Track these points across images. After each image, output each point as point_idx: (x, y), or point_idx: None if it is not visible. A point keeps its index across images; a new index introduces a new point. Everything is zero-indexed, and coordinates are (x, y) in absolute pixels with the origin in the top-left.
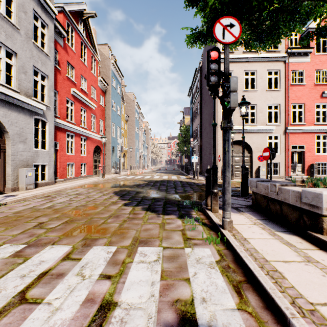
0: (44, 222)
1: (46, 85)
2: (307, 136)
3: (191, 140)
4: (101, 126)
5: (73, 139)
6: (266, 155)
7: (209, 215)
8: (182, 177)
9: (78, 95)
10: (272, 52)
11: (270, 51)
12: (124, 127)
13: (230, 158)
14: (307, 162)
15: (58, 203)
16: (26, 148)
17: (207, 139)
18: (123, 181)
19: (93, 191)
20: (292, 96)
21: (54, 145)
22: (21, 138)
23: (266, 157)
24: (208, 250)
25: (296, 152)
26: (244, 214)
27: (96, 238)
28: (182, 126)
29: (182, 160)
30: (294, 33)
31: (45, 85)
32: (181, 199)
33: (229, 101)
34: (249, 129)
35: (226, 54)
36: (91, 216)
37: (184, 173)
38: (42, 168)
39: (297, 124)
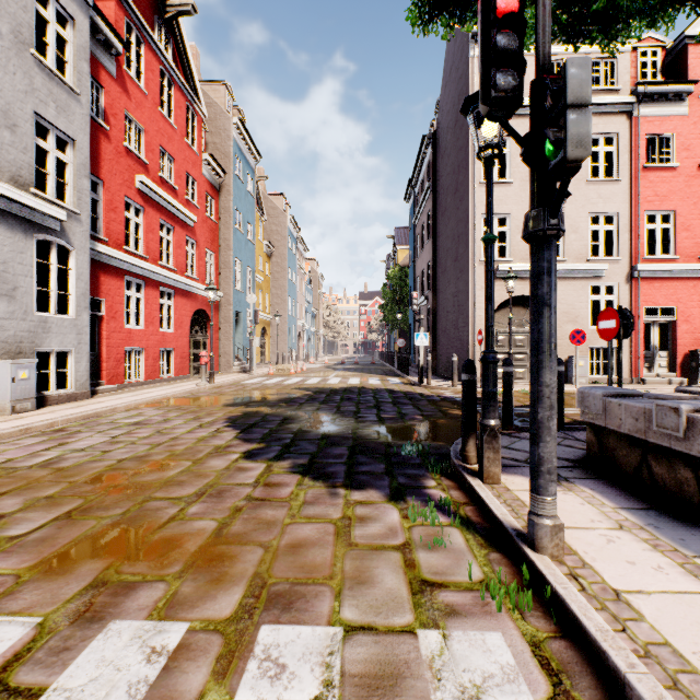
0: (5, 515)
1: (70, 161)
2: (682, 287)
3: (414, 295)
4: (211, 265)
5: (141, 293)
6: (609, 326)
7: (478, 493)
8: (392, 380)
9: (154, 191)
10: (601, 92)
11: (595, 90)
12: (263, 271)
13: (555, 327)
14: (682, 347)
15: (76, 451)
16: (14, 311)
17: (450, 294)
18: (256, 389)
19: (178, 417)
20: (646, 195)
21: (95, 307)
22: (0, 287)
23: (609, 333)
24: (498, 640)
25: (655, 323)
26: (575, 489)
27: (131, 584)
28: (392, 268)
29: (390, 343)
30: (651, 49)
31: (66, 161)
32: (394, 439)
33: (563, 139)
34: None
35: (543, 5)
36: (146, 495)
37: (397, 371)
38: (62, 361)
39: (659, 260)
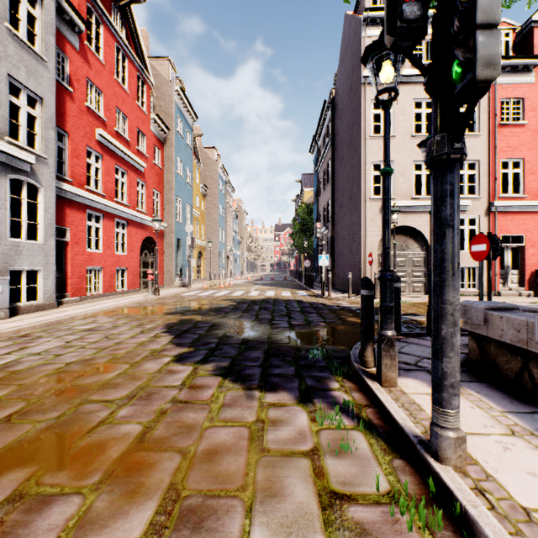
0: None
1: (39, 115)
2: (530, 219)
3: (318, 225)
4: (157, 202)
5: (100, 223)
6: (481, 249)
7: (378, 396)
8: (300, 292)
9: (111, 142)
10: None
11: None
12: (200, 207)
13: (458, 247)
14: (530, 266)
15: (32, 355)
16: None
17: (346, 224)
18: (192, 300)
19: (125, 324)
20: (501, 146)
21: (62, 235)
22: None
23: (481, 254)
24: None
25: (508, 248)
26: (463, 392)
27: (48, 497)
28: (300, 205)
29: (299, 264)
30: (504, 31)
31: (36, 115)
32: (302, 343)
33: (472, 59)
34: (422, 206)
35: None
36: (83, 397)
37: (304, 286)
38: (34, 278)
39: (511, 197)
